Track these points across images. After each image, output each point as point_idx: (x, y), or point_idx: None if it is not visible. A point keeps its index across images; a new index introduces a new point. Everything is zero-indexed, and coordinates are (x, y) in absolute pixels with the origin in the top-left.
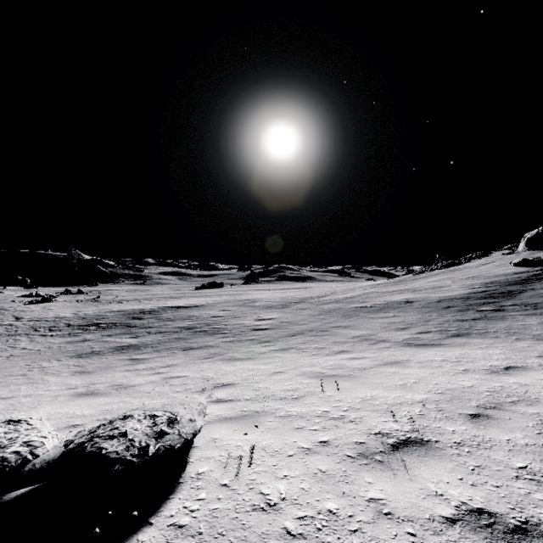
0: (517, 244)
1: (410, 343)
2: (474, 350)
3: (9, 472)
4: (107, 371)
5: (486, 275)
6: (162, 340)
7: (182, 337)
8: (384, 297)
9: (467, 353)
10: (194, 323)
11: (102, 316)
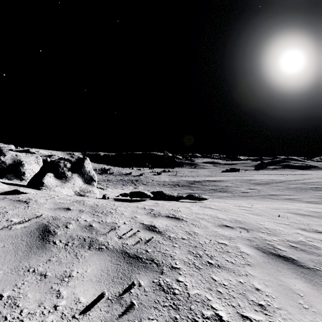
0: None
1: (309, 202)
2: None
3: (181, 196)
4: None
5: None
6: (202, 192)
7: (210, 192)
8: None
9: None
10: (216, 188)
11: (179, 182)
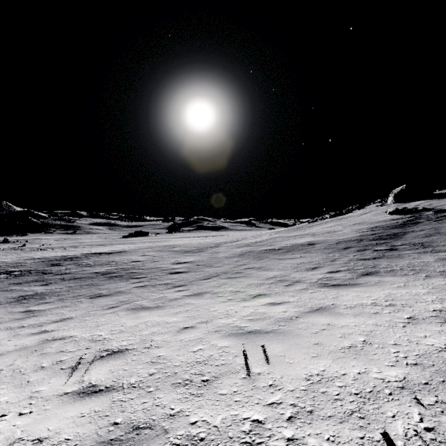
0: (384, 199)
1: (325, 283)
2: (397, 290)
3: None
4: None
5: (369, 221)
6: (73, 287)
7: (96, 283)
8: (289, 240)
9: (393, 294)
10: (112, 268)
11: (19, 264)
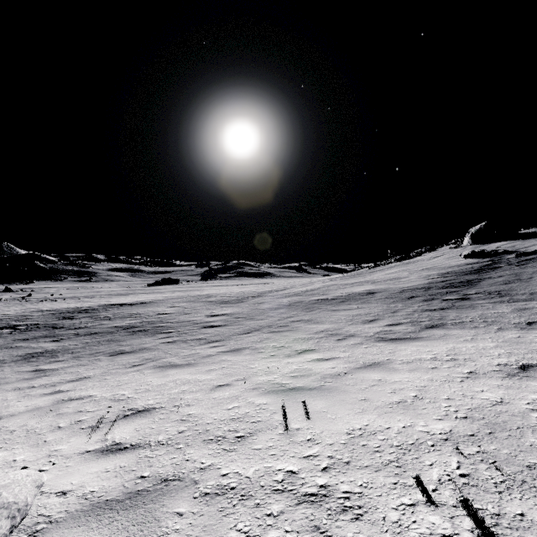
0: (460, 240)
1: (383, 337)
2: (462, 344)
3: None
4: None
5: (440, 266)
6: (89, 343)
7: (116, 338)
8: (345, 289)
9: (457, 348)
10: (136, 322)
11: (24, 317)
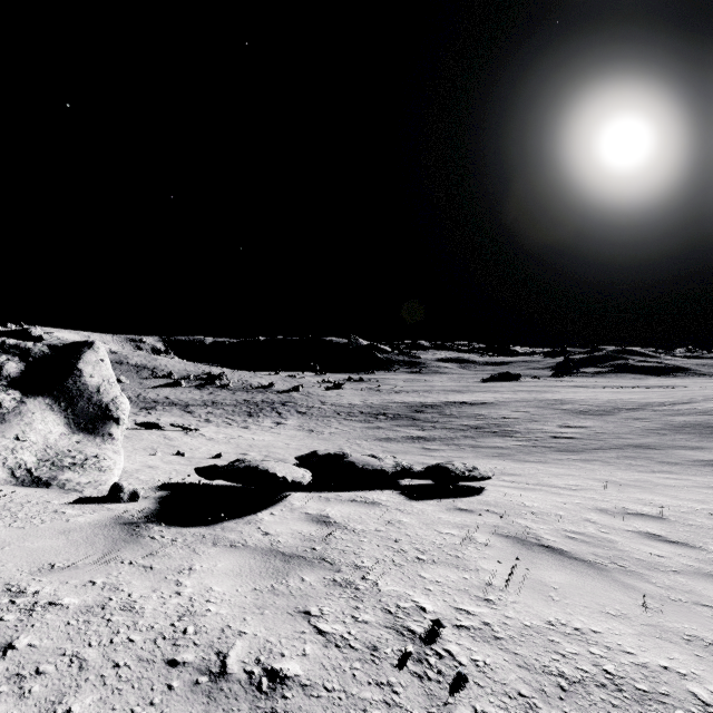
0: None
1: None
2: None
3: (406, 470)
4: (407, 453)
5: None
6: (449, 436)
7: (469, 435)
8: None
9: None
10: (481, 423)
11: (387, 407)
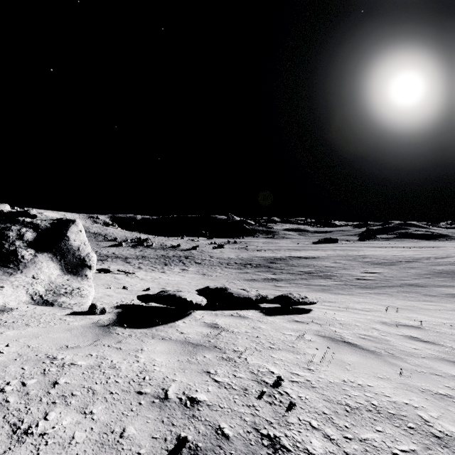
0: None
1: None
2: None
3: (264, 298)
4: (265, 288)
5: None
6: (291, 278)
7: (304, 277)
8: None
9: None
10: (312, 270)
11: (252, 259)
